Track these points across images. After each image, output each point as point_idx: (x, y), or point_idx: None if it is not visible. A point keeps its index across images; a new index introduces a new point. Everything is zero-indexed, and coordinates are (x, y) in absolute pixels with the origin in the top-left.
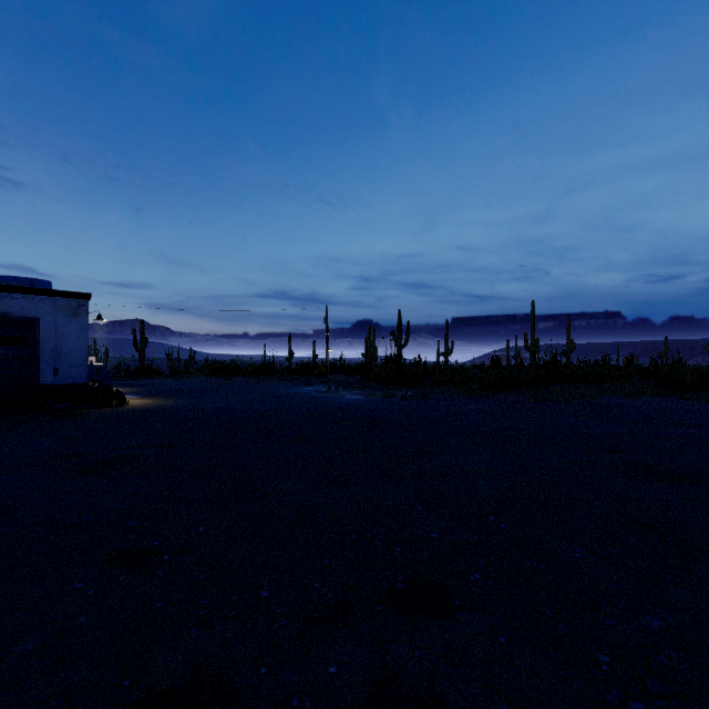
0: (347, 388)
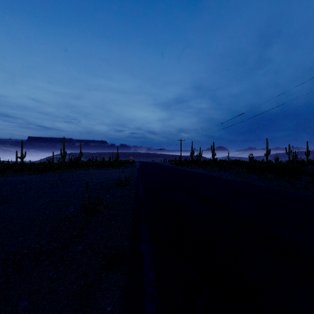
0: None
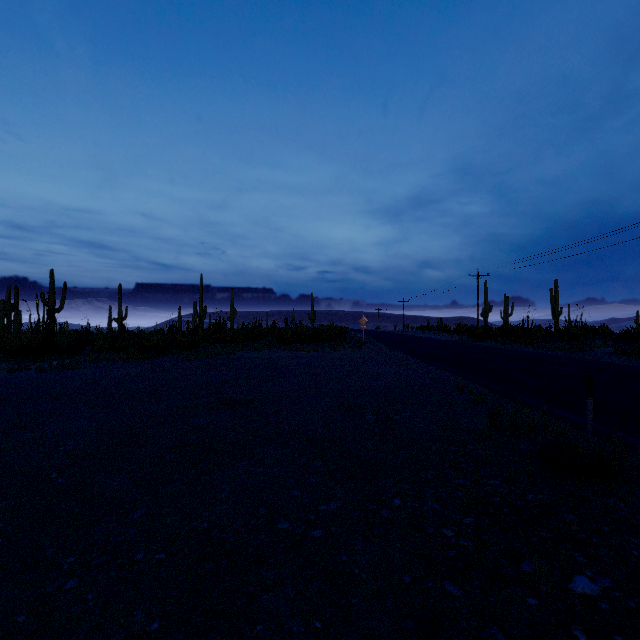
0: None
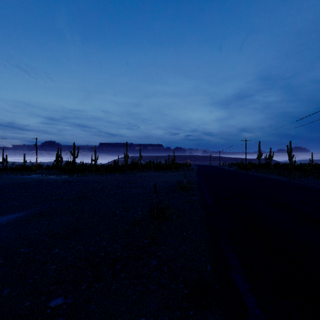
0: (51, 175)
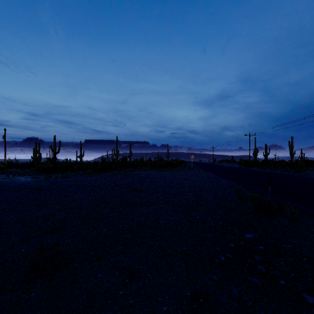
0: (21, 175)
